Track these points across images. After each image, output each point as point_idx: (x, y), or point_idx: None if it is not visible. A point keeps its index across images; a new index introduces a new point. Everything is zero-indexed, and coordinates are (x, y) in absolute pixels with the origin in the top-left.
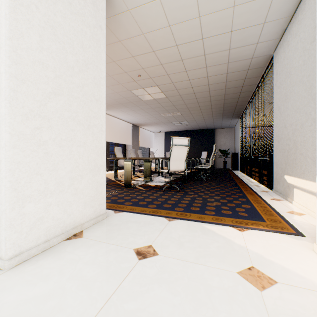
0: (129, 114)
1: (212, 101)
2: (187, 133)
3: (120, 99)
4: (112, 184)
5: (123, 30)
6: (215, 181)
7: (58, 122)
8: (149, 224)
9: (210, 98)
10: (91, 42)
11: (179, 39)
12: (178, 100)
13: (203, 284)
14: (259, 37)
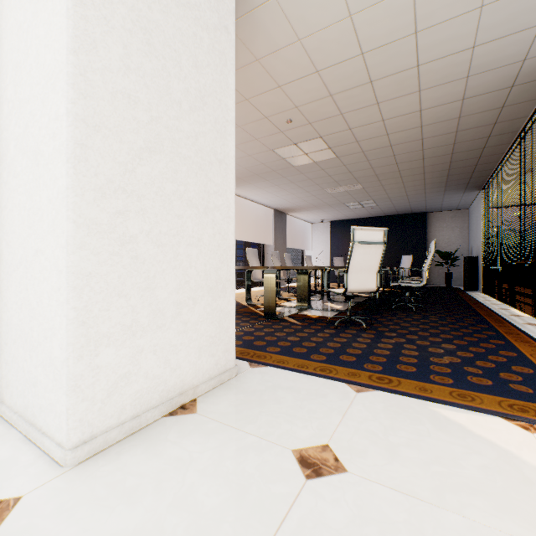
0: (270, 193)
1: (425, 158)
2: (373, 222)
3: (255, 167)
4: (242, 311)
5: (263, 39)
6: (435, 312)
7: (155, 202)
8: (318, 396)
9: (423, 154)
10: (210, 56)
11: (368, 41)
12: (358, 162)
13: None
14: None
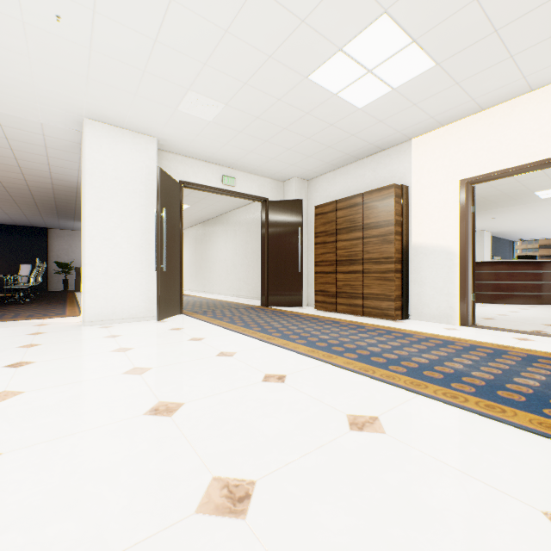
0: None
1: (37, 199)
2: None
3: None
4: None
5: None
6: (39, 303)
7: None
8: None
9: (34, 196)
10: None
11: None
12: None
13: (12, 329)
14: (79, 175)
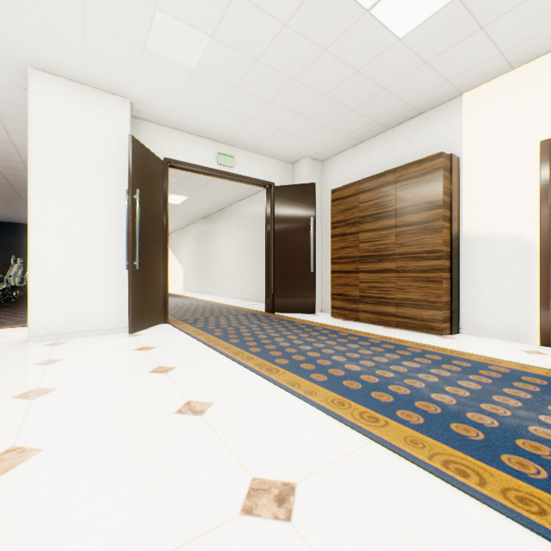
0: None
1: (18, 191)
2: None
3: None
4: None
5: None
6: (16, 306)
7: None
8: None
9: (14, 187)
10: None
11: None
12: None
13: None
14: None
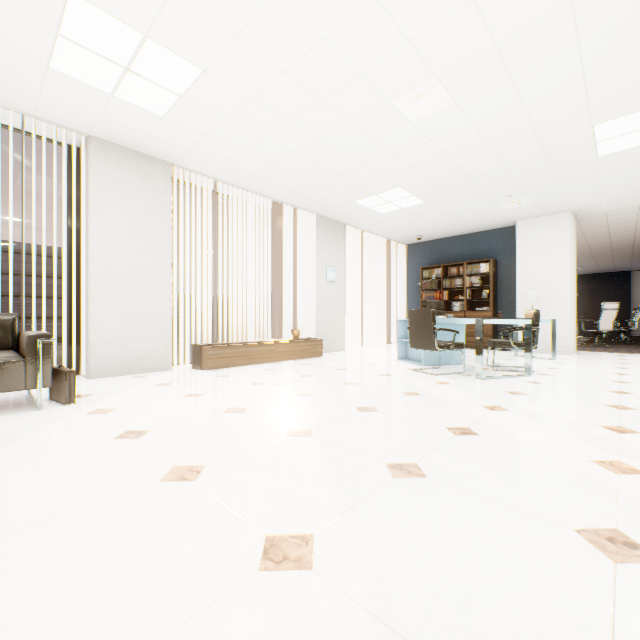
0: None
1: (634, 249)
2: None
3: None
4: None
5: None
6: None
7: (572, 305)
8: (610, 353)
9: (632, 248)
10: (574, 263)
11: (612, 228)
12: (582, 252)
13: None
14: None
